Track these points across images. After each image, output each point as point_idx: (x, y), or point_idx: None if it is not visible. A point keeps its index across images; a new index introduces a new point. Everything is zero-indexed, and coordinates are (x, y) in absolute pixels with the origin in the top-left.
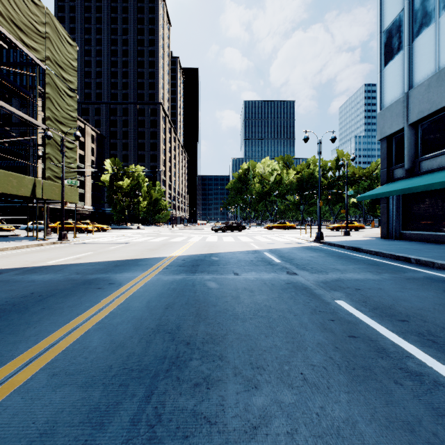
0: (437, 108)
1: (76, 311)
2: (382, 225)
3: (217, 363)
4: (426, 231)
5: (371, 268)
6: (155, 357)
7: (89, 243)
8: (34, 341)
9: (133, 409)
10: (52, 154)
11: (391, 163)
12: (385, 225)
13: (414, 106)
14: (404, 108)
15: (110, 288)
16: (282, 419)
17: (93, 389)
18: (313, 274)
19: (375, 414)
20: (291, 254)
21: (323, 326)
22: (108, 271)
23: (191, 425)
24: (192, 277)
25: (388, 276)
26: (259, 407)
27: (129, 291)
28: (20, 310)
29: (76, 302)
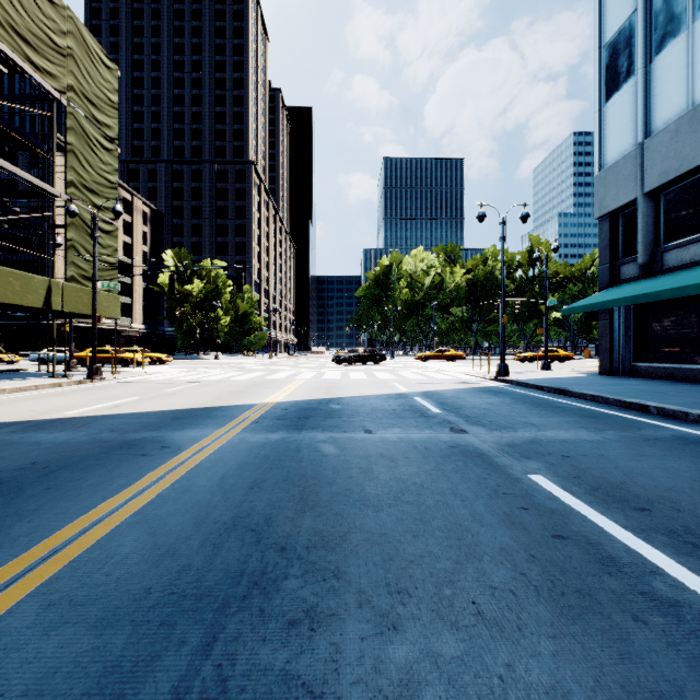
0: (689, 167)
1: (102, 494)
2: (601, 354)
3: (330, 583)
4: (672, 363)
5: (586, 421)
6: (225, 572)
7: (136, 382)
8: (25, 544)
9: (179, 668)
10: (78, 240)
11: (616, 254)
12: (607, 354)
13: (652, 163)
14: (637, 167)
15: (161, 455)
16: (439, 688)
17: (114, 630)
18: (492, 431)
19: (601, 677)
20: (458, 399)
21: (510, 519)
22: (162, 427)
23: (279, 699)
24: (296, 436)
25: (614, 435)
26: (400, 664)
27: (193, 460)
28: (9, 491)
29: (104, 479)
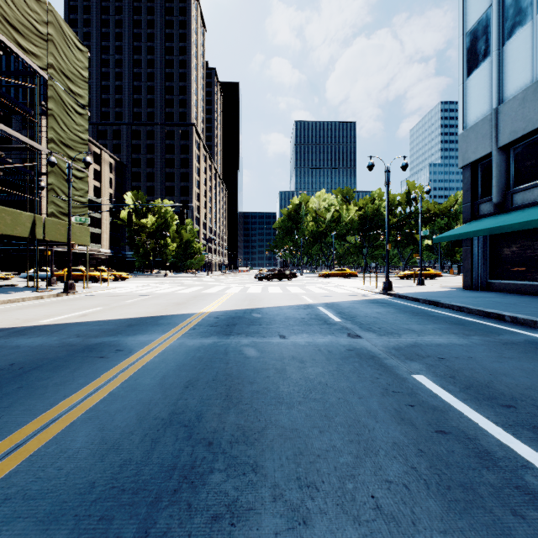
0: (534, 128)
1: (64, 392)
2: (464, 273)
3: (249, 477)
4: (520, 280)
5: (455, 328)
6: (160, 466)
7: (101, 295)
8: None
9: None
10: (56, 184)
11: (475, 195)
12: (468, 273)
13: (504, 124)
14: (492, 127)
15: (115, 357)
16: None
17: (58, 525)
18: (381, 337)
19: None
20: (353, 309)
21: (400, 415)
22: (118, 333)
23: None
24: (225, 341)
25: (478, 339)
26: None
27: (140, 362)
28: None
29: (67, 378)
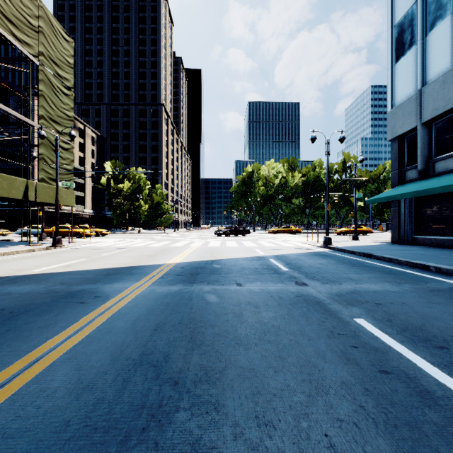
0: (452, 106)
1: (47, 334)
2: (393, 229)
3: (211, 416)
4: (441, 235)
5: (388, 277)
6: (130, 405)
7: (84, 249)
8: None
9: None
10: (46, 154)
11: (402, 164)
12: (396, 229)
13: (427, 103)
14: (417, 106)
15: (94, 303)
16: None
17: None
18: (325, 284)
19: None
20: (299, 260)
21: (345, 356)
22: (97, 281)
23: None
24: (189, 288)
25: (409, 287)
26: None
27: (115, 307)
28: None
29: (50, 322)
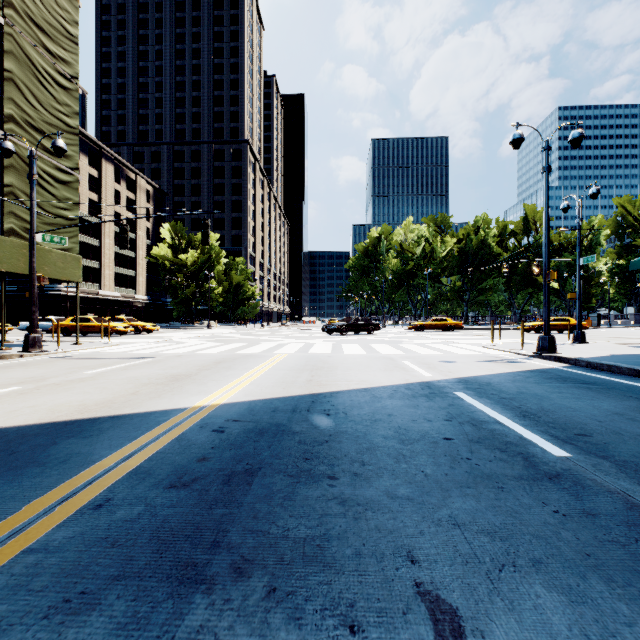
0: None
1: None
2: None
3: None
4: None
5: None
6: None
7: (73, 358)
8: None
9: None
10: (20, 187)
11: None
12: None
13: None
14: None
15: None
16: None
17: None
18: None
19: None
20: (541, 400)
21: None
22: None
23: None
24: None
25: None
26: None
27: None
28: None
29: None
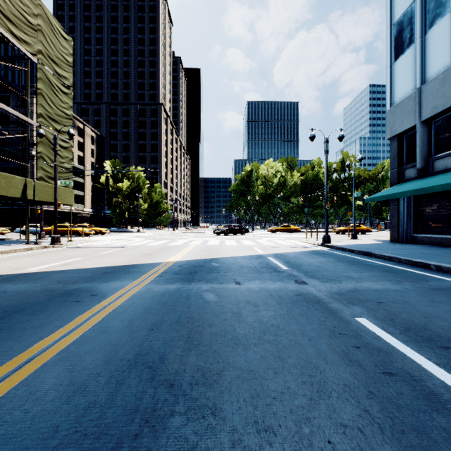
0: None
1: (40, 334)
2: (392, 228)
3: (208, 421)
4: (440, 234)
5: (388, 275)
6: (123, 409)
7: (83, 247)
8: None
9: None
10: (45, 153)
11: (401, 162)
12: (395, 228)
13: (427, 101)
14: (416, 104)
15: (90, 302)
16: None
17: None
18: (324, 283)
19: None
20: (298, 259)
21: (347, 356)
22: (94, 279)
23: None
24: (187, 286)
25: (410, 285)
26: None
27: (112, 305)
28: None
29: (44, 321)
